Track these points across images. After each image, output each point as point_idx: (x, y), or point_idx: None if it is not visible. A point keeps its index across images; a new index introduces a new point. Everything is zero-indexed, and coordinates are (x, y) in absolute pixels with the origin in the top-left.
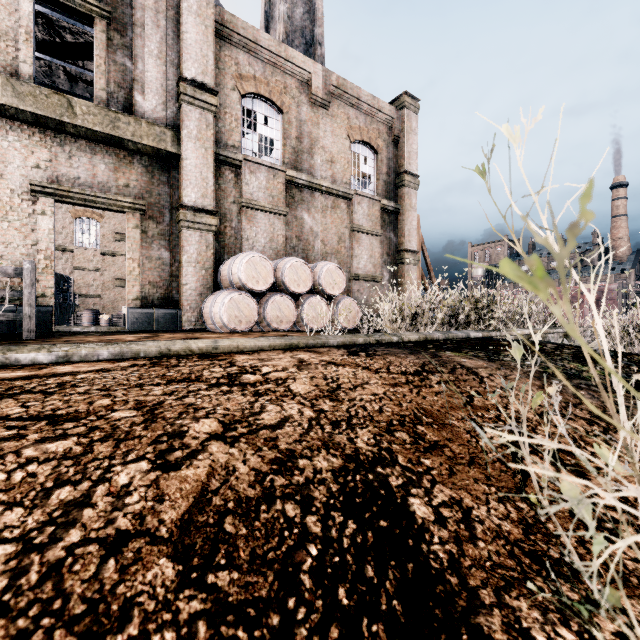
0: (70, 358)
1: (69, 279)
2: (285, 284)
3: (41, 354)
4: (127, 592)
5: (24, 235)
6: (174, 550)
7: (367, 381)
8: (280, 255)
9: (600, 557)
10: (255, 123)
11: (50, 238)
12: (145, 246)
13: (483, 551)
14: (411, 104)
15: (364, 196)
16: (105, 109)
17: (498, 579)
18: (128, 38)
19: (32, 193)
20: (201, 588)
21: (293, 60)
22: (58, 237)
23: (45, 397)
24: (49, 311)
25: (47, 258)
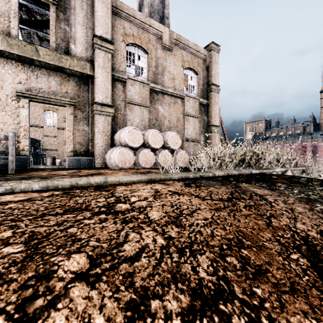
0: (14, 190)
1: (40, 141)
2: (149, 143)
3: None
4: None
5: (13, 118)
6: None
7: (199, 207)
8: (146, 128)
9: None
10: (134, 60)
11: (26, 120)
12: (76, 124)
13: None
14: (215, 48)
15: (190, 97)
16: (55, 52)
17: None
18: (67, 15)
19: (17, 96)
20: None
21: (153, 26)
22: (36, 120)
23: None
24: (26, 158)
25: (25, 130)
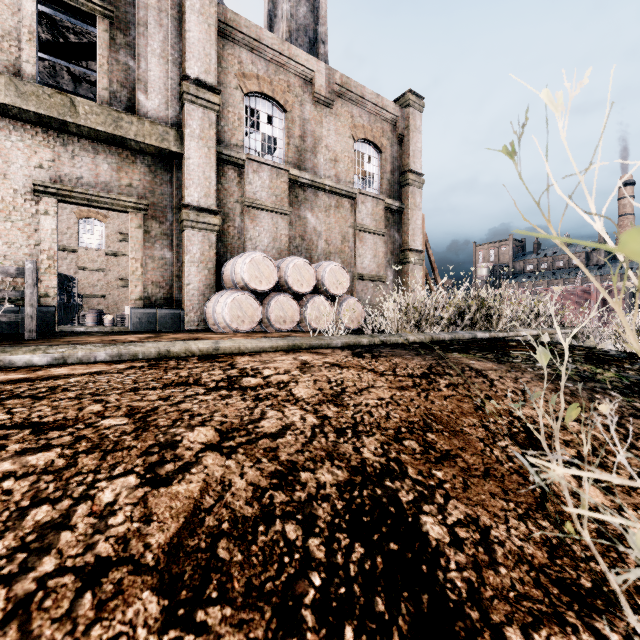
0: (66, 360)
1: (73, 279)
2: (288, 284)
3: (36, 356)
4: (103, 634)
5: (27, 235)
6: (160, 581)
7: (373, 384)
8: (283, 255)
9: (637, 587)
10: (258, 122)
11: (53, 238)
12: (148, 246)
13: (505, 579)
14: (415, 102)
15: (368, 195)
16: (108, 108)
17: (524, 614)
18: (131, 37)
19: (35, 193)
20: (188, 628)
21: (296, 58)
22: (63, 237)
23: (33, 402)
24: (52, 311)
25: (50, 258)
